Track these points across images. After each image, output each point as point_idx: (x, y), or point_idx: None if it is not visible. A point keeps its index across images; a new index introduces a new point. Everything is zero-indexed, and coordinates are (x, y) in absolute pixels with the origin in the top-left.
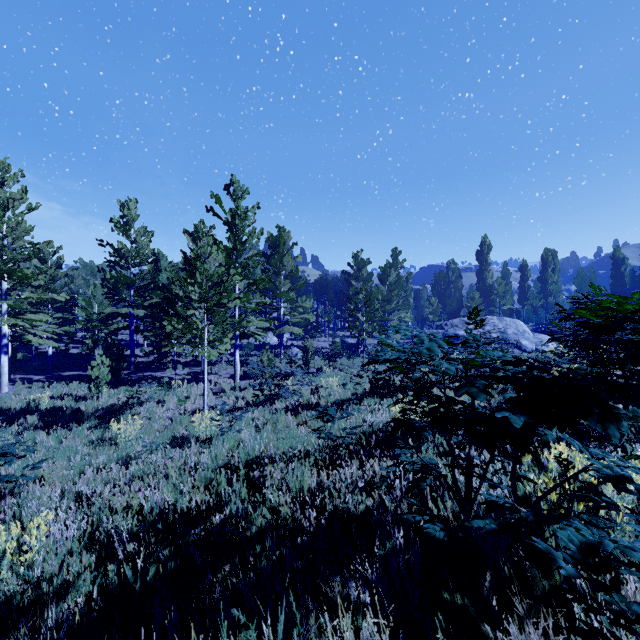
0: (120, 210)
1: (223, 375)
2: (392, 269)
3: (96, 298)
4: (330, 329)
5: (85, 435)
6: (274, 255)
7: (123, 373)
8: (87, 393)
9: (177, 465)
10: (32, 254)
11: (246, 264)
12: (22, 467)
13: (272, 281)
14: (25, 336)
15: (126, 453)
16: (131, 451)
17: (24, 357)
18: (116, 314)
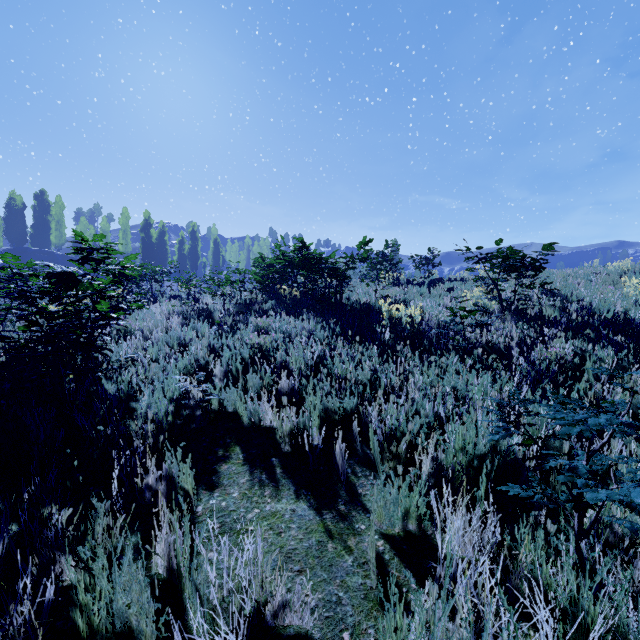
0: None
1: None
2: None
3: None
4: None
5: None
6: None
7: None
8: None
9: None
10: None
11: None
12: None
13: None
14: None
15: None
16: None
17: None
18: None
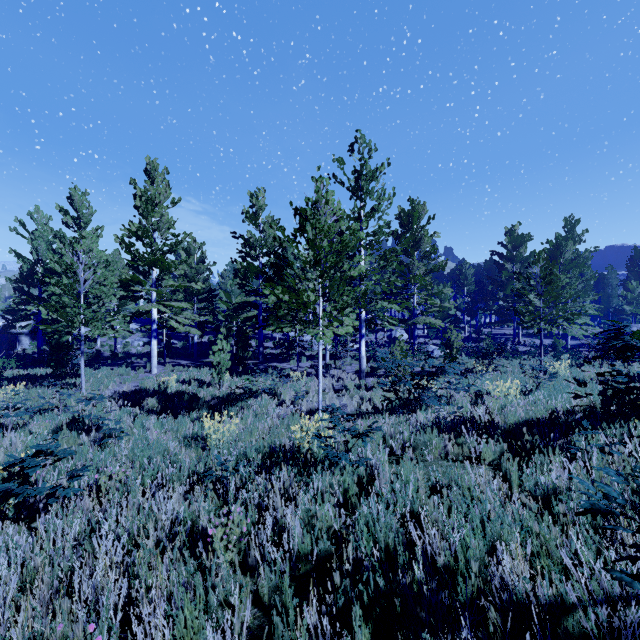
0: (250, 201)
1: (347, 370)
2: (569, 241)
3: (234, 291)
4: (471, 326)
5: (185, 428)
6: (406, 233)
7: (252, 362)
8: (212, 379)
9: (234, 534)
10: (174, 245)
11: (373, 234)
12: (97, 464)
13: (403, 264)
14: (168, 322)
15: (198, 469)
16: (214, 463)
17: (184, 345)
18: (247, 304)
